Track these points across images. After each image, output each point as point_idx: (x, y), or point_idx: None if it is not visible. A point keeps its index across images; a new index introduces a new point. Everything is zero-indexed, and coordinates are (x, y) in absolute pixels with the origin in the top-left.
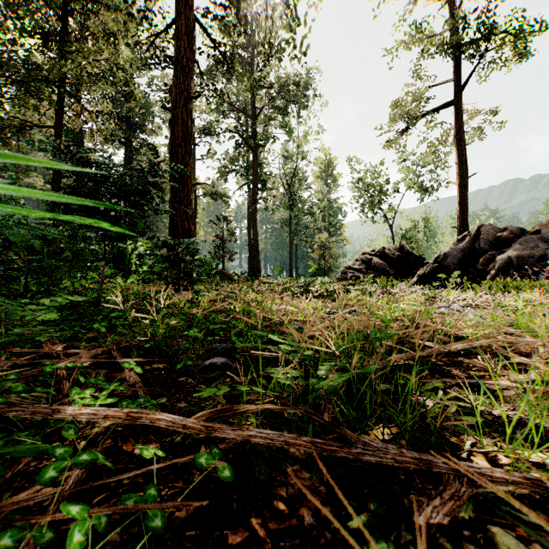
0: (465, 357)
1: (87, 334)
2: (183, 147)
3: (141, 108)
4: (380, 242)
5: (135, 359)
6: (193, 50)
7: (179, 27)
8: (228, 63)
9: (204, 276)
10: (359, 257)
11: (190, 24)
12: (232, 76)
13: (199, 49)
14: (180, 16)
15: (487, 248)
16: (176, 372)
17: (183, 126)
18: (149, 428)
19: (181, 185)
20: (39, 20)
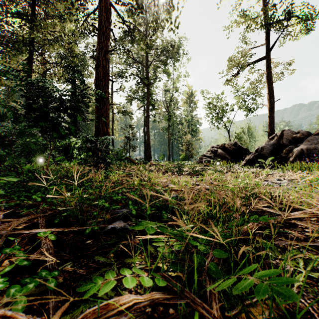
0: (296, 219)
1: (28, 202)
2: (103, 81)
3: (81, 61)
4: (221, 140)
5: (48, 230)
6: (109, 21)
7: (101, 7)
8: (131, 32)
9: (118, 160)
10: (210, 149)
11: (107, 6)
12: (134, 42)
13: (114, 23)
14: (101, 1)
15: (288, 143)
16: (86, 235)
17: (103, 68)
18: (46, 303)
19: (102, 105)
20: (20, 8)
